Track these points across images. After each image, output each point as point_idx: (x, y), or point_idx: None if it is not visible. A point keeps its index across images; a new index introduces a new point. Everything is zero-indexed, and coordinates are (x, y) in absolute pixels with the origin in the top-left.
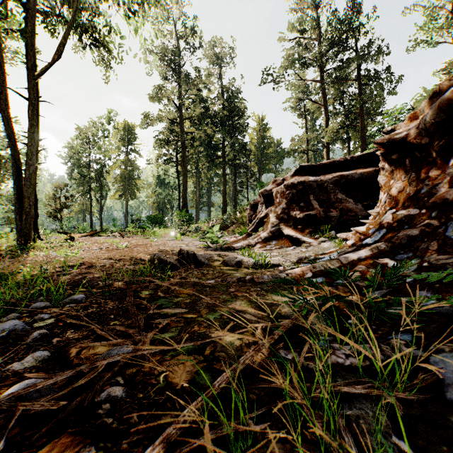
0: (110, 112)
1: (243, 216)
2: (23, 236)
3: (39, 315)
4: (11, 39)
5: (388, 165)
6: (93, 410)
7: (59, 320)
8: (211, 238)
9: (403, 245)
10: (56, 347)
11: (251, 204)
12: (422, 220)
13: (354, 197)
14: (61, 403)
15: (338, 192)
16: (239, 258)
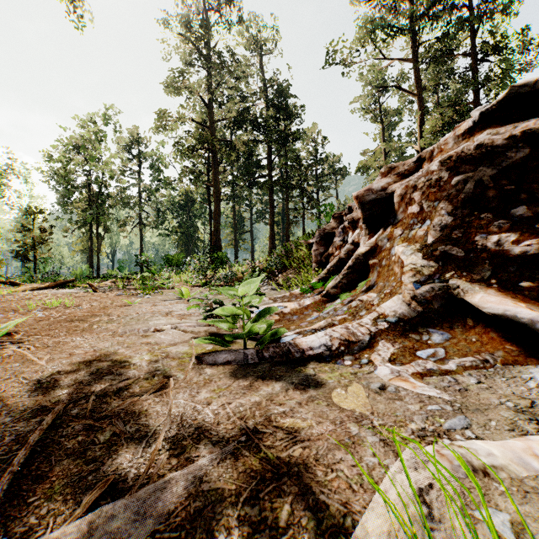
0: (108, 108)
1: (301, 256)
2: None
3: None
4: None
5: None
6: None
7: None
8: (232, 318)
9: None
10: None
11: (320, 234)
12: None
13: None
14: None
15: None
16: None
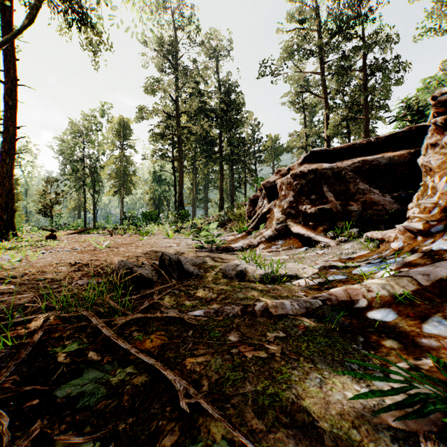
0: (103, 105)
1: (241, 213)
2: None
3: None
4: None
5: None
6: None
7: None
8: (206, 237)
9: None
10: None
11: (250, 199)
12: None
13: (381, 187)
14: None
15: (360, 181)
16: (241, 267)
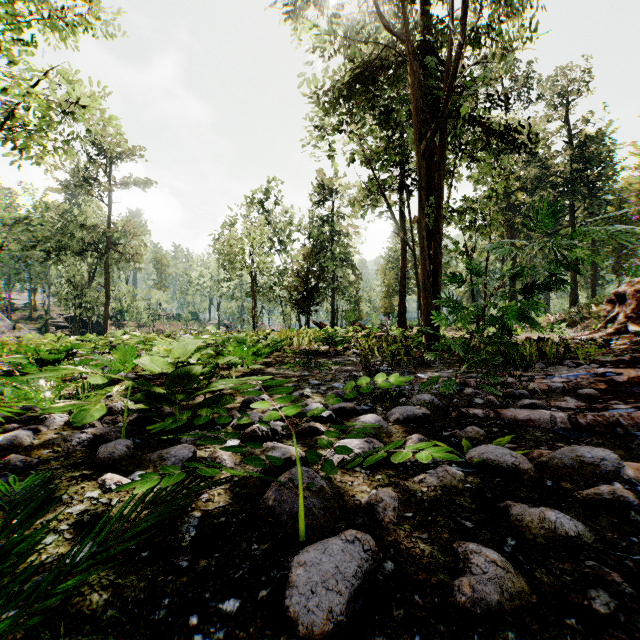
0: None
1: (600, 311)
2: None
3: None
4: None
5: None
6: None
7: None
8: (557, 332)
9: None
10: None
11: (607, 300)
12: None
13: None
14: None
15: None
16: (577, 341)
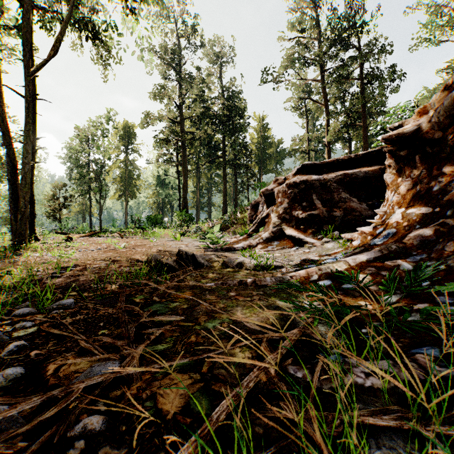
0: (109, 112)
1: (243, 217)
2: (18, 236)
3: (21, 323)
4: (8, 36)
5: (395, 162)
6: (64, 448)
7: (42, 329)
8: (212, 239)
9: (415, 246)
10: (34, 361)
11: (252, 204)
12: (435, 219)
13: (359, 197)
14: (20, 443)
15: (342, 191)
16: (240, 259)
